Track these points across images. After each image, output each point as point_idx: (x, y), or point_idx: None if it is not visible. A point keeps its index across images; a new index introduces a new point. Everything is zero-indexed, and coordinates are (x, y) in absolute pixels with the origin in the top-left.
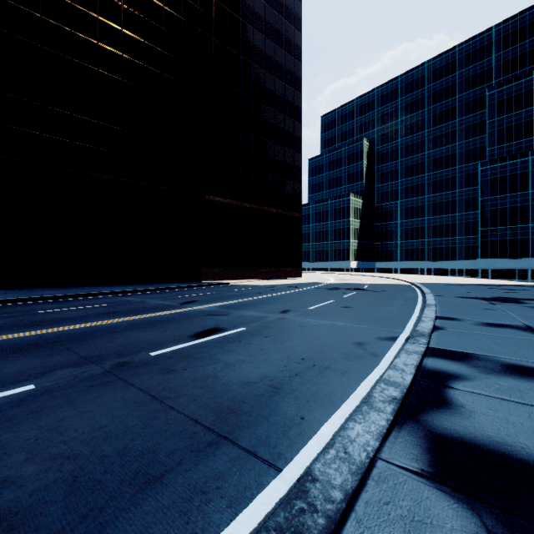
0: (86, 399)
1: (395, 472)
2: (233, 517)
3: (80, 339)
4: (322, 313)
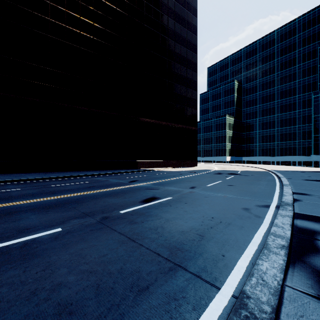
0: (91, 238)
1: (300, 295)
2: (198, 317)
3: (78, 202)
4: (216, 189)
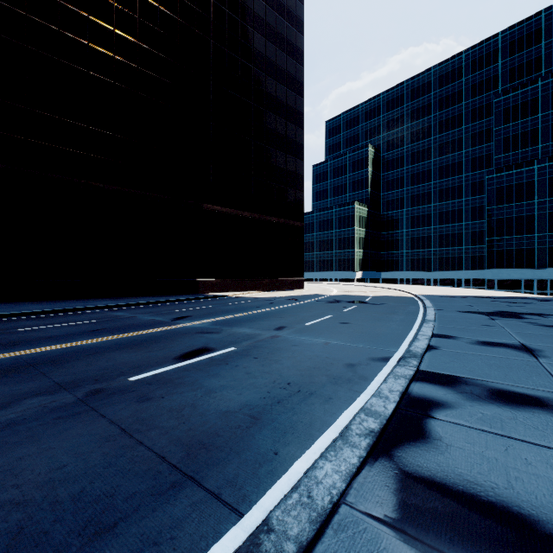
0: (50, 433)
1: (357, 519)
2: None
3: (58, 361)
4: (318, 330)
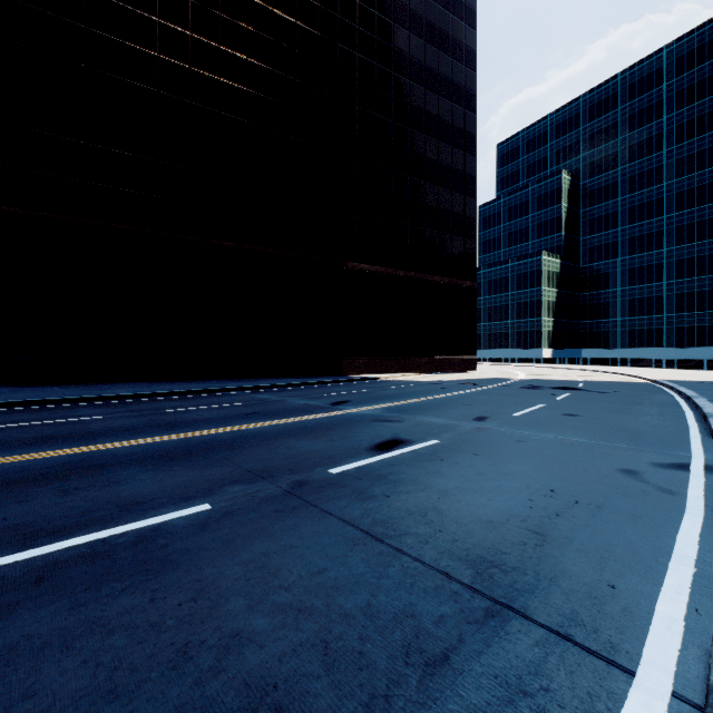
0: (280, 528)
1: None
2: None
3: (232, 446)
4: (538, 422)
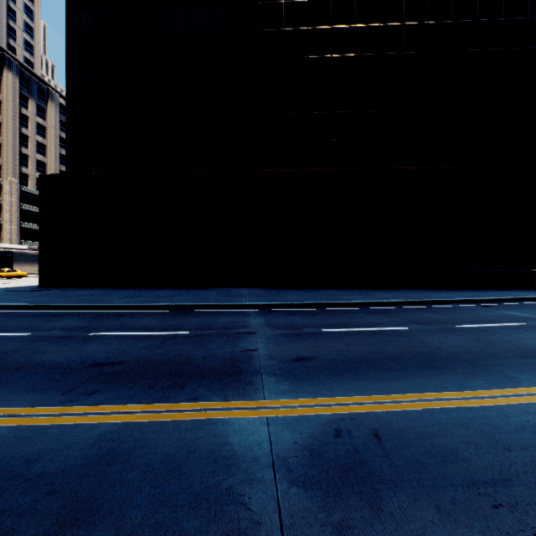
0: None
1: None
2: None
3: None
4: None
